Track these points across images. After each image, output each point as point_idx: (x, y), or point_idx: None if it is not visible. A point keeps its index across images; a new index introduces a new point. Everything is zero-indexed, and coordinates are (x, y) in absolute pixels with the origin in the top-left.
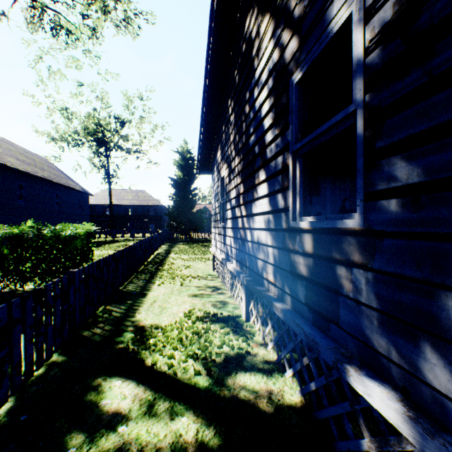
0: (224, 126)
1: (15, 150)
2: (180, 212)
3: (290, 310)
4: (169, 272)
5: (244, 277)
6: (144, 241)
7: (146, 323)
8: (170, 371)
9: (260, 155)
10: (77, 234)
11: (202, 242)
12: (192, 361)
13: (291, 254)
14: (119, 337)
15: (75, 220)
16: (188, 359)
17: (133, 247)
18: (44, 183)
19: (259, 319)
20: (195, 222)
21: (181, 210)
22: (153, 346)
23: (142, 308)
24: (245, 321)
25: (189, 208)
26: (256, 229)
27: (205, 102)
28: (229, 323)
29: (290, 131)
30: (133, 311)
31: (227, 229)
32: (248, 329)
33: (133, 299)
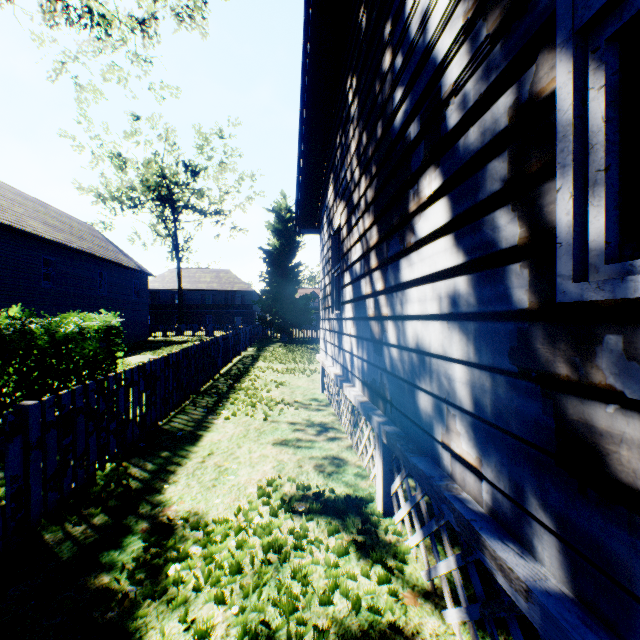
0: (339, 135)
1: (43, 211)
2: (276, 298)
3: (567, 599)
4: (249, 393)
5: (382, 427)
6: (213, 342)
7: (179, 511)
8: None
9: (423, 138)
10: (85, 329)
11: (307, 343)
12: None
13: (564, 398)
14: (109, 552)
15: (127, 311)
16: None
17: (190, 352)
18: (81, 257)
19: (417, 525)
20: (299, 313)
21: (277, 296)
22: (173, 585)
23: (183, 469)
24: (382, 515)
25: (289, 293)
26: (412, 319)
27: (306, 96)
28: (349, 523)
29: None
30: (164, 478)
31: (345, 322)
32: (389, 539)
33: (173, 448)
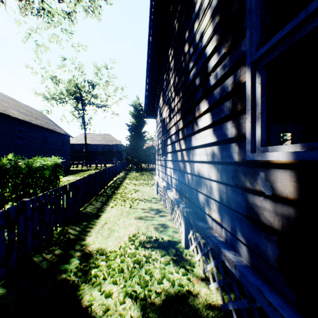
0: (165, 74)
1: (18, 105)
2: (134, 148)
3: (248, 267)
4: (122, 195)
5: (184, 209)
6: (104, 171)
7: (93, 248)
8: (105, 317)
9: (201, 86)
10: (45, 165)
11: (149, 171)
12: (130, 303)
13: (248, 194)
14: (64, 265)
15: (60, 155)
16: (125, 299)
17: (94, 175)
18: (37, 128)
19: (199, 251)
20: (145, 156)
21: (134, 147)
22: (94, 277)
23: (93, 230)
24: (184, 248)
25: (140, 146)
26: (197, 162)
27: (150, 56)
28: (170, 251)
29: (247, 37)
30: (85, 234)
31: (168, 162)
32: (187, 258)
33: (88, 221)
